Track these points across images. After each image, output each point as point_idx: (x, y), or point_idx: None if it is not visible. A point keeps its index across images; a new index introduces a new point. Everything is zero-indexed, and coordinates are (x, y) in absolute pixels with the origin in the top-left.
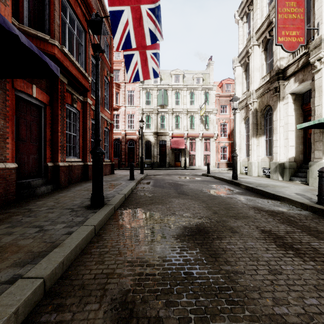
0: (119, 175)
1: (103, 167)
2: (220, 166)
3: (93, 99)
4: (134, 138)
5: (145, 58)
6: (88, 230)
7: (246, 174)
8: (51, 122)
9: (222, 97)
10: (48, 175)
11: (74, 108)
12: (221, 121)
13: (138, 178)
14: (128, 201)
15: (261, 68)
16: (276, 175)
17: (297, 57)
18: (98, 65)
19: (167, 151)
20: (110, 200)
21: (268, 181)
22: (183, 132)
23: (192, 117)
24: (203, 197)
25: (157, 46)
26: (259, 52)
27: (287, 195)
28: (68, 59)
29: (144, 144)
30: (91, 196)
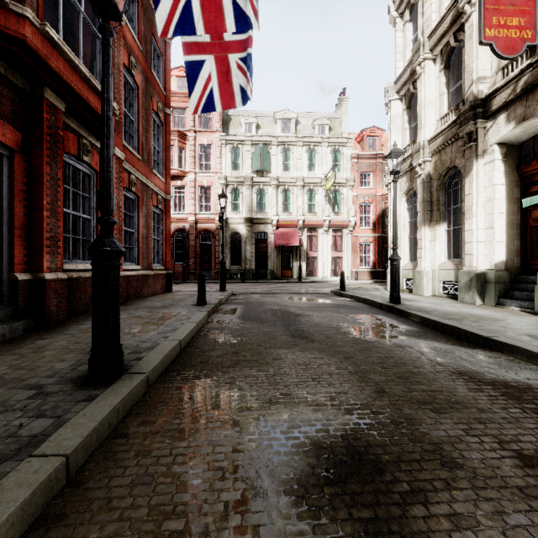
0: (180, 294)
1: (150, 280)
2: (360, 277)
3: (129, 152)
4: (211, 228)
5: (225, 70)
6: (36, 478)
7: (411, 292)
8: (27, 189)
9: (363, 159)
10: (17, 300)
11: (86, 165)
12: (361, 200)
13: (215, 301)
14: (186, 358)
15: (440, 101)
16: (470, 295)
17: (515, 74)
18: (108, 46)
19: (269, 250)
20: (142, 359)
21: (458, 307)
22: (296, 218)
23: (312, 192)
24: (344, 346)
25: (250, 47)
26: (435, 73)
27: (516, 341)
28: (61, 56)
29: (229, 239)
30: (90, 355)
